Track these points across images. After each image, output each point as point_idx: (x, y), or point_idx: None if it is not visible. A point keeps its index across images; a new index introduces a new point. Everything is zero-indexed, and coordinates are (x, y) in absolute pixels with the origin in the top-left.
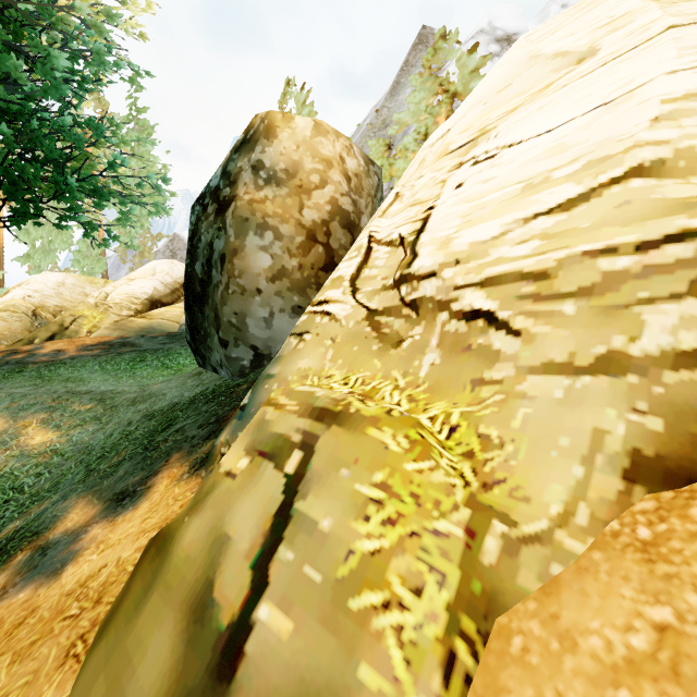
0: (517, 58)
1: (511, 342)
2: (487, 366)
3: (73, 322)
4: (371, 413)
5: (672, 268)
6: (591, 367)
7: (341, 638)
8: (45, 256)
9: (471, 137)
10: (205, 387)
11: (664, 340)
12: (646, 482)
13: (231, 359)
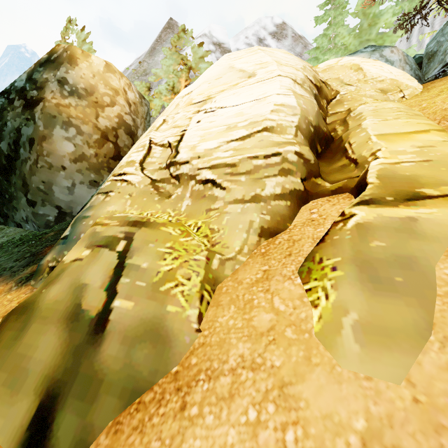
0: (224, 65)
1: (222, 192)
2: (212, 203)
3: None
4: (162, 221)
5: (274, 165)
6: (250, 200)
7: (158, 301)
8: None
9: (203, 99)
10: (10, 237)
11: (271, 190)
12: (265, 236)
13: (38, 215)
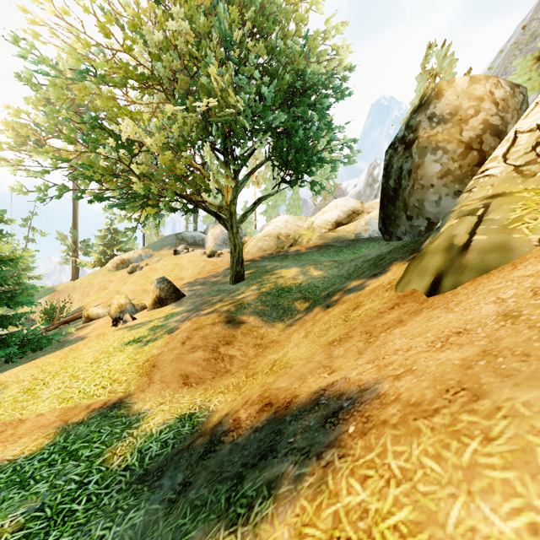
0: None
1: None
2: None
3: (299, 238)
4: (517, 191)
5: None
6: None
7: (505, 233)
8: (273, 210)
9: None
10: (395, 246)
11: None
12: None
13: (413, 227)
